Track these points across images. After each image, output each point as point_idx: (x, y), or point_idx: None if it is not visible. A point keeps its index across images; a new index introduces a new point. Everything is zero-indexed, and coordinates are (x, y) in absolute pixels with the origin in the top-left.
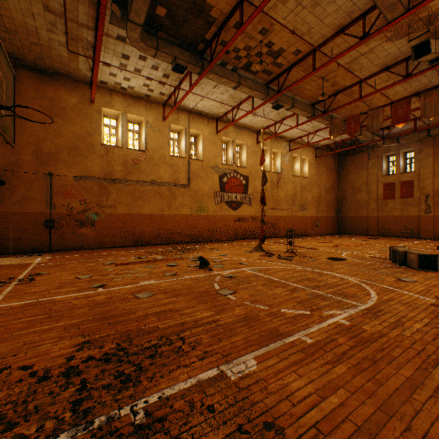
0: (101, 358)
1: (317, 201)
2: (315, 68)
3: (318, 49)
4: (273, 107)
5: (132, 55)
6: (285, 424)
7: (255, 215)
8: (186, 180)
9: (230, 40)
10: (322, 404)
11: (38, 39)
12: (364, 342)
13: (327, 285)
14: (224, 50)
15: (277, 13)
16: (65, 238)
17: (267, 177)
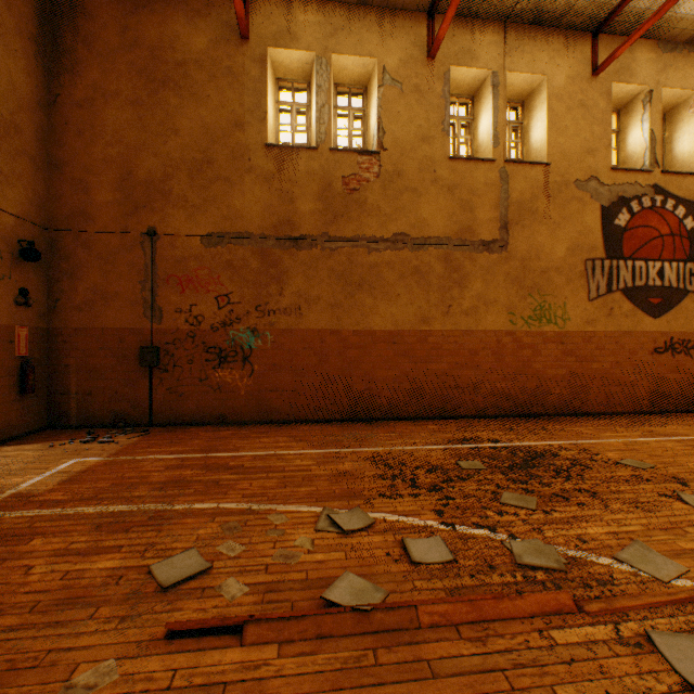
0: None
1: None
2: None
3: None
4: None
5: None
6: None
7: None
8: (496, 229)
9: None
10: None
11: None
12: None
13: None
14: None
15: None
16: (183, 393)
17: None
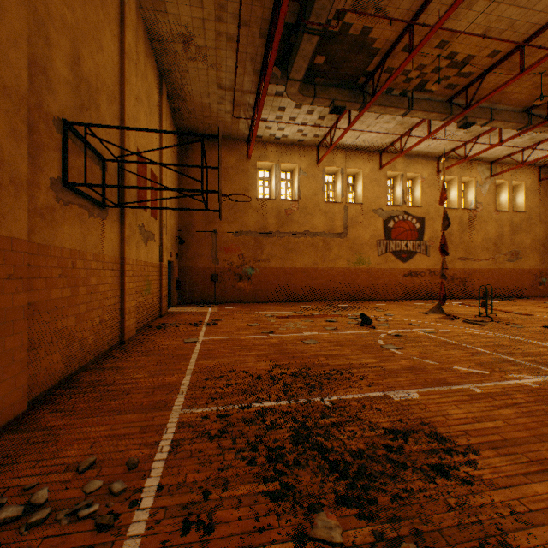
0: (291, 374)
1: (541, 246)
2: (526, 64)
3: (527, 44)
4: (459, 126)
5: (288, 106)
6: (438, 425)
7: (434, 267)
8: (343, 228)
9: (396, 70)
10: (476, 424)
11: (209, 113)
12: (547, 401)
13: (526, 353)
14: (389, 81)
15: (460, 20)
16: (226, 291)
17: (453, 216)
